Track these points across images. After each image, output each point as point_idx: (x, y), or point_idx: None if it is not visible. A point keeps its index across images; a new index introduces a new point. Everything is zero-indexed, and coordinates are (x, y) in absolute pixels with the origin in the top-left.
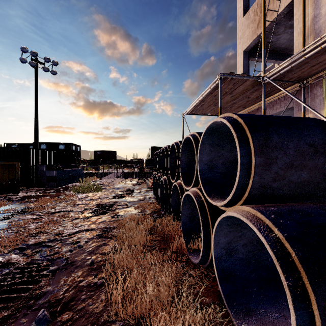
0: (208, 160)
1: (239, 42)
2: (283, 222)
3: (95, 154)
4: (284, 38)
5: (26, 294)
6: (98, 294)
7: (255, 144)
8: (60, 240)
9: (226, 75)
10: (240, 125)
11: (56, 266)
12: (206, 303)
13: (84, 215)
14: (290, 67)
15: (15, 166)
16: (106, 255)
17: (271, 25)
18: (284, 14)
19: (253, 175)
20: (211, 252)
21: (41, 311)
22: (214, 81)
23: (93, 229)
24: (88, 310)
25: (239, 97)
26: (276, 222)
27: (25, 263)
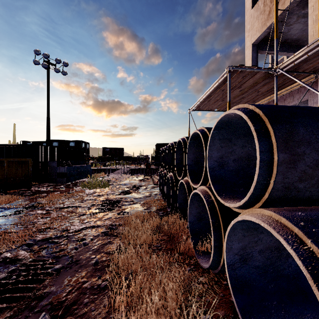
0: (218, 156)
1: (248, 34)
2: (317, 231)
3: (103, 150)
4: (297, 29)
5: (29, 294)
6: (101, 298)
7: (278, 138)
8: (67, 237)
9: (235, 67)
10: (258, 117)
11: (61, 264)
12: (218, 316)
13: (91, 211)
14: (306, 56)
15: (28, 163)
16: (111, 254)
17: (283, 15)
18: (298, 2)
19: (275, 174)
20: (222, 257)
21: (42, 315)
22: (222, 74)
23: (99, 226)
24: (90, 316)
25: (248, 91)
26: (307, 232)
27: (31, 260)
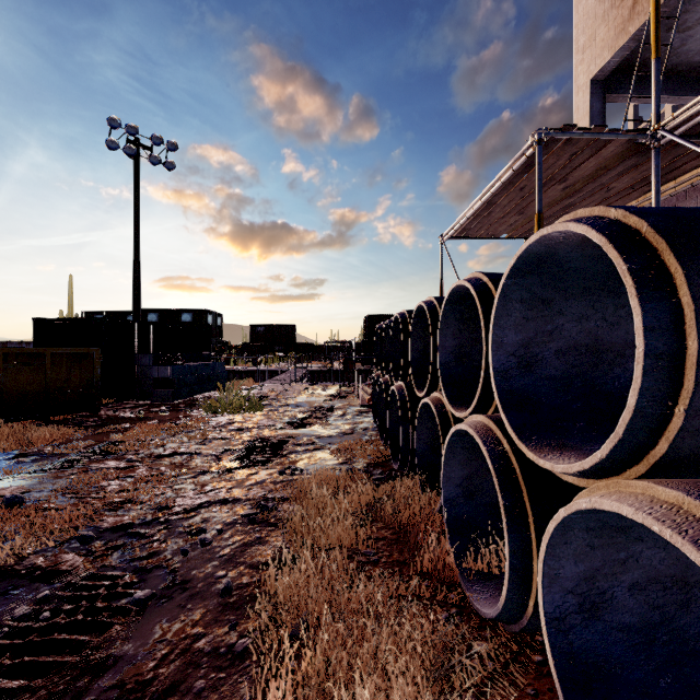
0: (519, 343)
1: (580, 58)
2: None
3: (252, 331)
4: None
5: (74, 660)
6: (235, 681)
7: (698, 293)
8: (166, 523)
9: (554, 132)
10: (638, 237)
11: (149, 588)
12: None
13: (223, 464)
14: None
15: (92, 357)
16: (261, 570)
17: (670, 5)
18: None
19: (691, 390)
20: (532, 597)
21: None
22: (522, 150)
23: (238, 500)
24: None
25: (584, 188)
26: None
27: (86, 575)
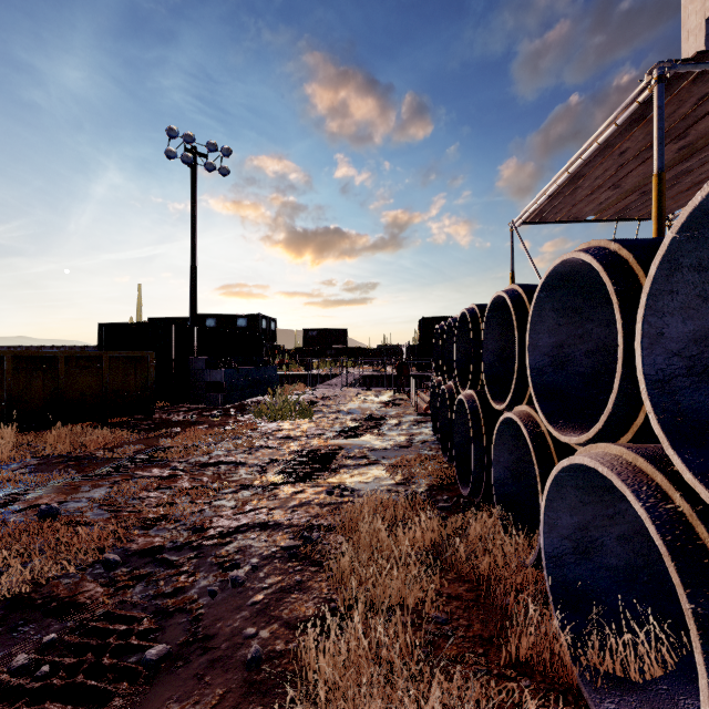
0: (688, 336)
1: None
2: None
3: (305, 335)
4: None
5: None
6: None
7: None
8: (198, 550)
9: (681, 64)
10: None
11: (166, 641)
12: None
13: (267, 477)
14: None
15: (147, 361)
16: (300, 632)
17: None
18: None
19: None
20: None
21: None
22: (632, 96)
23: (279, 525)
24: None
25: None
26: None
27: (101, 613)
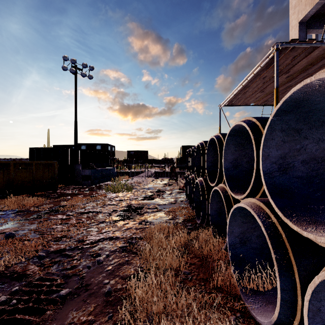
0: (278, 156)
1: (293, 12)
2: None
3: (128, 153)
4: None
5: None
6: None
7: None
8: (81, 249)
9: (285, 44)
10: None
11: (68, 287)
12: None
13: (112, 218)
14: None
15: (54, 165)
16: (128, 281)
17: None
18: None
19: None
20: (296, 319)
21: None
22: (266, 55)
23: (118, 238)
24: None
25: (298, 76)
26: None
27: (38, 278)
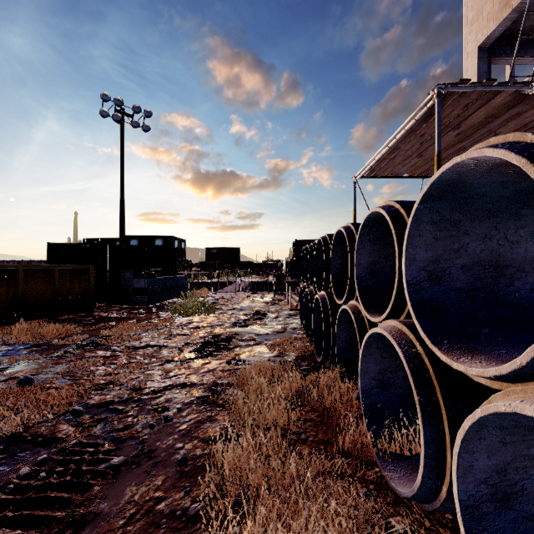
0: (429, 259)
1: (469, 30)
2: None
3: (208, 253)
4: None
5: (61, 515)
6: None
7: None
8: (138, 402)
9: (451, 86)
10: None
11: (123, 455)
12: None
13: (183, 355)
14: None
15: (88, 272)
16: (211, 444)
17: None
18: None
19: None
20: (445, 483)
21: None
22: (424, 103)
23: (194, 384)
24: None
25: (475, 133)
26: None
27: (76, 442)
